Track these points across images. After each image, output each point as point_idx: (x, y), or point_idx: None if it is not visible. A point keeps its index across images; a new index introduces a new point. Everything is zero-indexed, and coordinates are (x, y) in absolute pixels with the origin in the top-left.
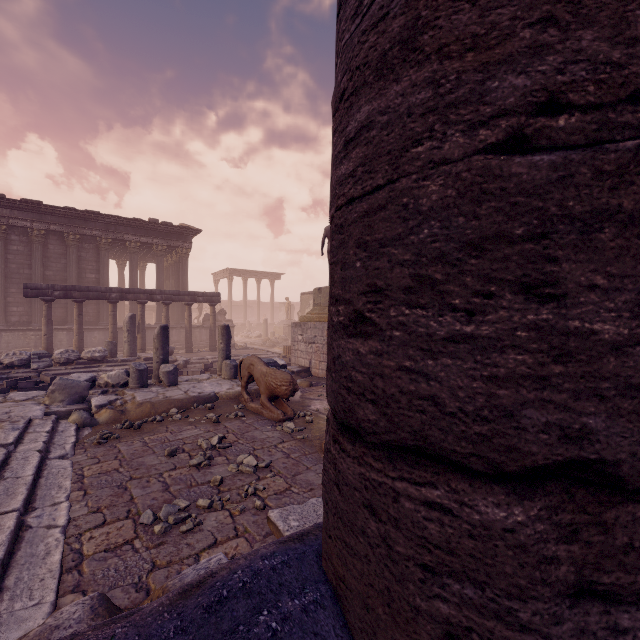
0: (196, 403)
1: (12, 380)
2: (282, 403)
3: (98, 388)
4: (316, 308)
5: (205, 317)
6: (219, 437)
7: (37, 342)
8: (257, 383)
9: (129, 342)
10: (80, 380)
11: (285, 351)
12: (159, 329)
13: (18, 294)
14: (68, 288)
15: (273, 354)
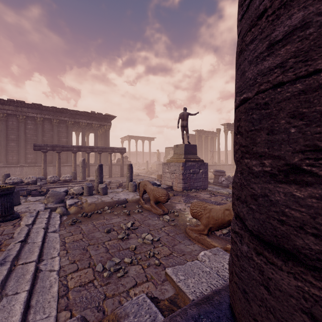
0: (117, 204)
1: (28, 190)
2: (161, 205)
3: (69, 195)
4: (175, 155)
5: (118, 160)
6: (131, 223)
7: (39, 172)
8: (148, 194)
9: (82, 172)
10: (61, 191)
11: (158, 177)
12: (98, 166)
13: (31, 149)
14: (54, 146)
15: (152, 178)
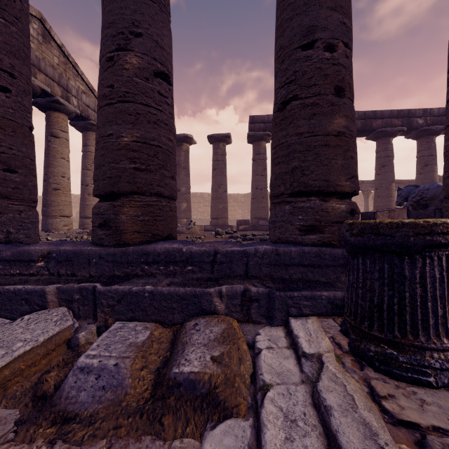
0: None
1: None
2: None
3: None
4: None
5: None
6: None
7: None
8: None
9: None
10: None
11: None
12: None
13: None
14: None
15: None
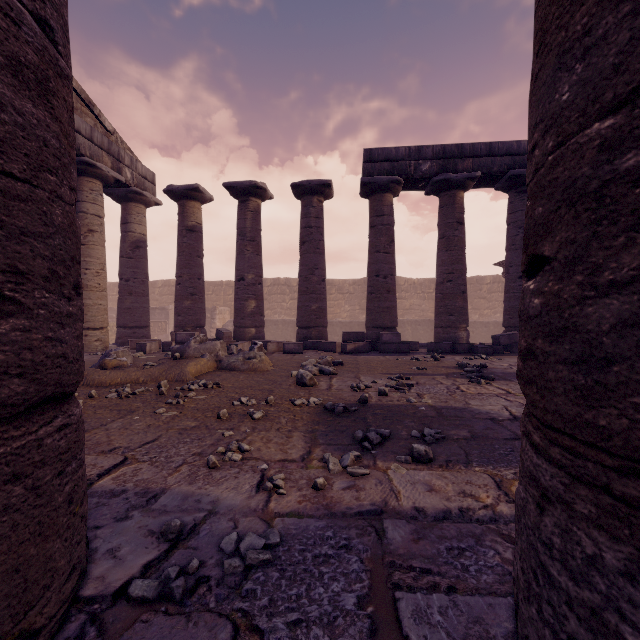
0: None
1: None
2: None
3: None
4: None
5: None
6: None
7: None
8: None
9: None
10: None
11: None
12: None
13: None
14: None
15: None
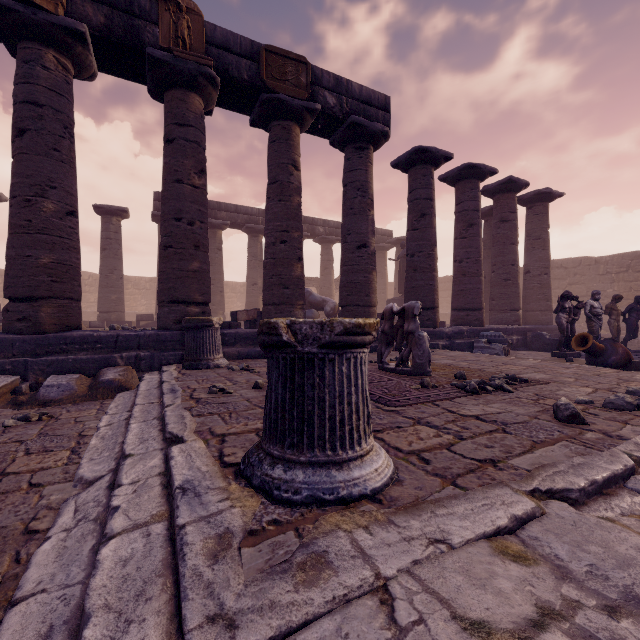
0: None
1: None
2: None
3: None
4: None
5: None
6: None
7: None
8: None
9: None
10: None
11: None
12: None
13: None
14: None
15: None
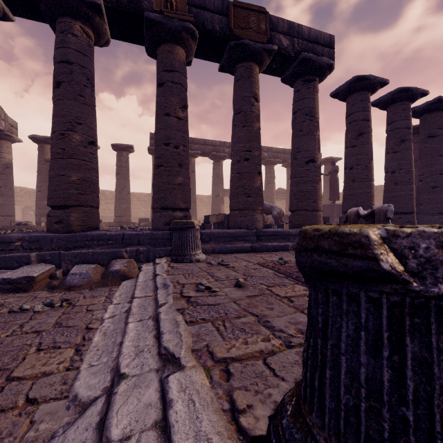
0: None
1: None
2: None
3: None
4: None
5: None
6: None
7: None
8: None
9: None
10: None
11: None
12: None
13: None
14: None
15: None
